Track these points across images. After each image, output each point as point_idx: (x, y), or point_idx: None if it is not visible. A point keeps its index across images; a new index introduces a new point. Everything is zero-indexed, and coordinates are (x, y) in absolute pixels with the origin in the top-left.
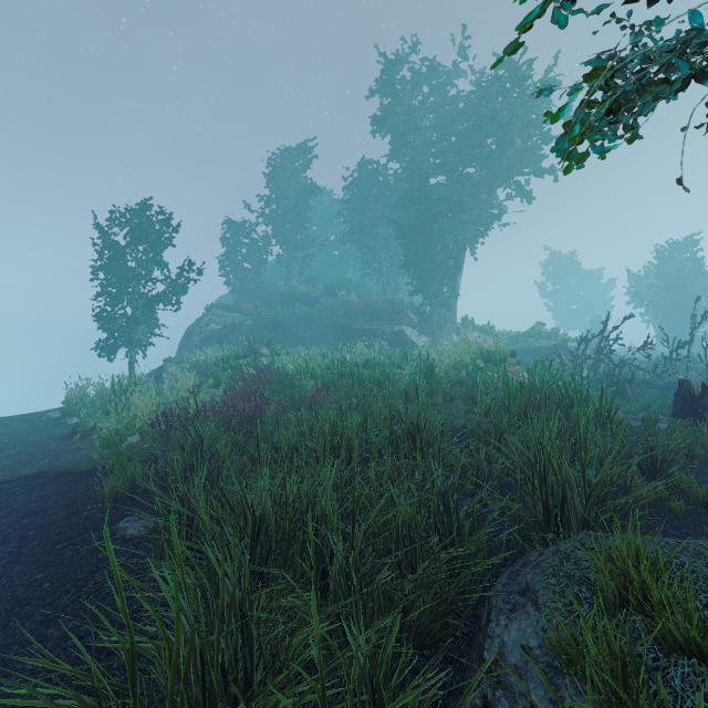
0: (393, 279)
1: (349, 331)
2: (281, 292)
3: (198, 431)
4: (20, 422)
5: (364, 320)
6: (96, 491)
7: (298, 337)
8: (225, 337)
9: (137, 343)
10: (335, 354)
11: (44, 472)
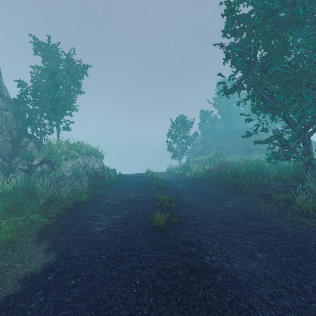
0: (273, 125)
1: (250, 149)
2: (221, 135)
3: (221, 170)
4: (163, 173)
5: (257, 144)
6: (201, 180)
7: (229, 152)
8: (203, 152)
9: (182, 155)
10: (245, 158)
11: (187, 178)
